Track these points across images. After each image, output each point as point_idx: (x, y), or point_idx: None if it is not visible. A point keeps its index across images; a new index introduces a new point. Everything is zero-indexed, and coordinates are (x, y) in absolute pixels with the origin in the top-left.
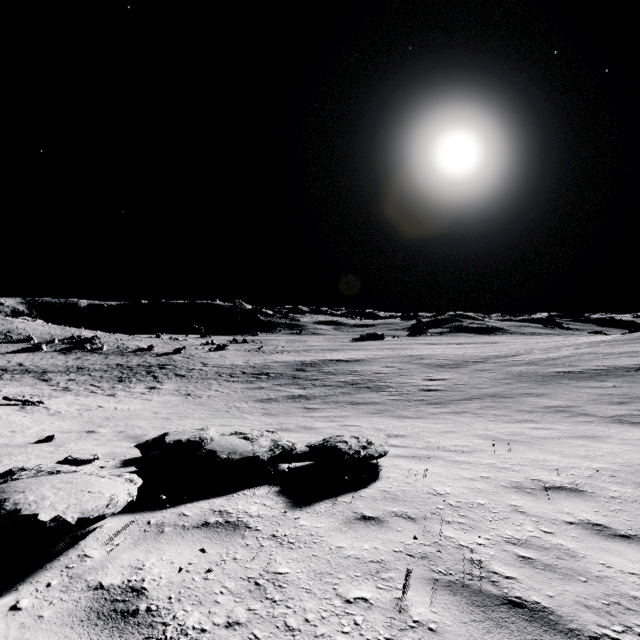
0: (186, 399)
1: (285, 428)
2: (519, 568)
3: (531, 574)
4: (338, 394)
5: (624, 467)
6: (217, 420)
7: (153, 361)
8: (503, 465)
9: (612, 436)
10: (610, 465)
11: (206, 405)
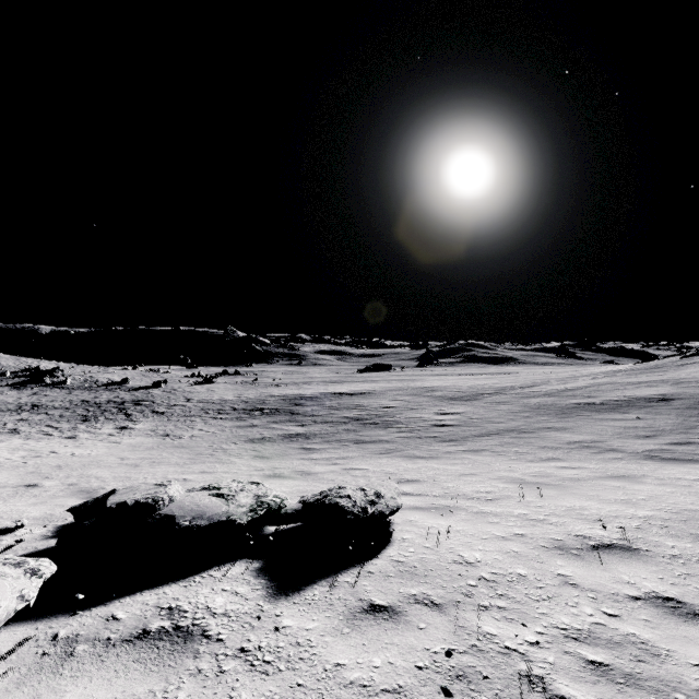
0: (163, 441)
1: (278, 474)
2: (593, 685)
3: (612, 695)
4: (341, 432)
5: (673, 514)
6: (197, 466)
7: (127, 396)
8: (537, 516)
9: (648, 475)
10: (657, 512)
11: (186, 447)
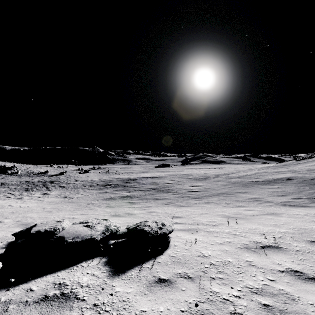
0: (64, 199)
1: (117, 214)
2: None
3: None
4: (147, 194)
5: (296, 231)
6: (79, 211)
7: (47, 179)
8: (235, 233)
9: (283, 213)
10: (288, 230)
11: (75, 202)
